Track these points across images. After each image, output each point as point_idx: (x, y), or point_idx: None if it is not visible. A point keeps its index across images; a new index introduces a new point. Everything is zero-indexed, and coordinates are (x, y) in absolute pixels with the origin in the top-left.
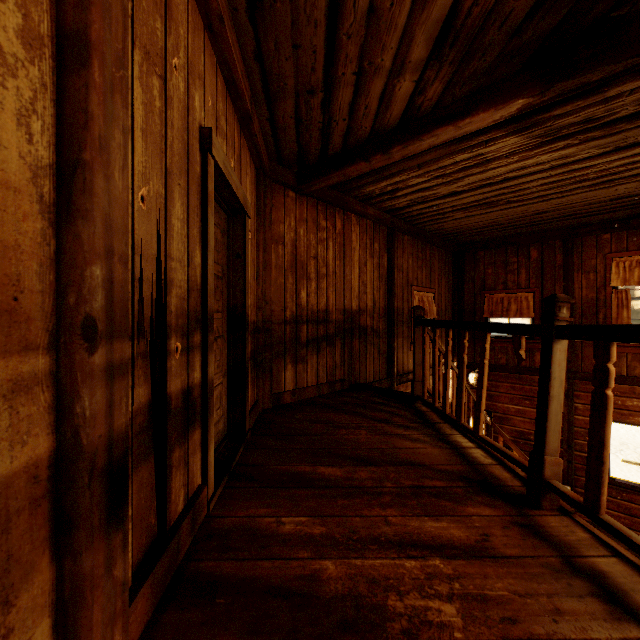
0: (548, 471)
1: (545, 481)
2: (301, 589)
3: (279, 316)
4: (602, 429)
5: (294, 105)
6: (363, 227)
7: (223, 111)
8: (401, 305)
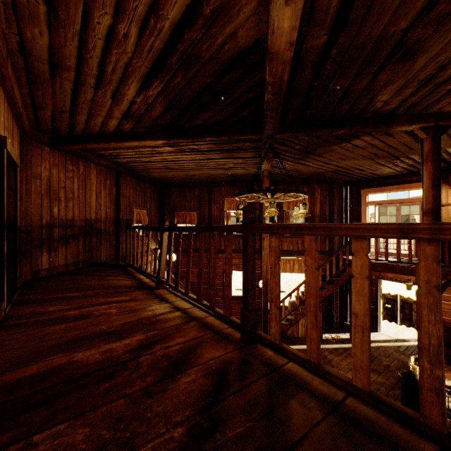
0: (161, 276)
1: (160, 279)
2: (60, 317)
3: (37, 223)
4: (170, 258)
5: (51, 113)
6: (99, 171)
7: (7, 117)
8: (125, 217)
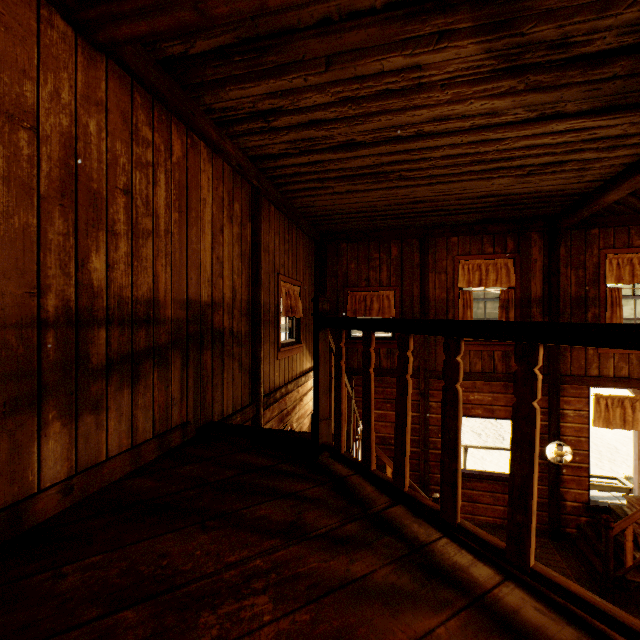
0: None
1: None
2: None
3: (20, 308)
4: None
5: None
6: (218, 171)
7: None
8: (267, 299)
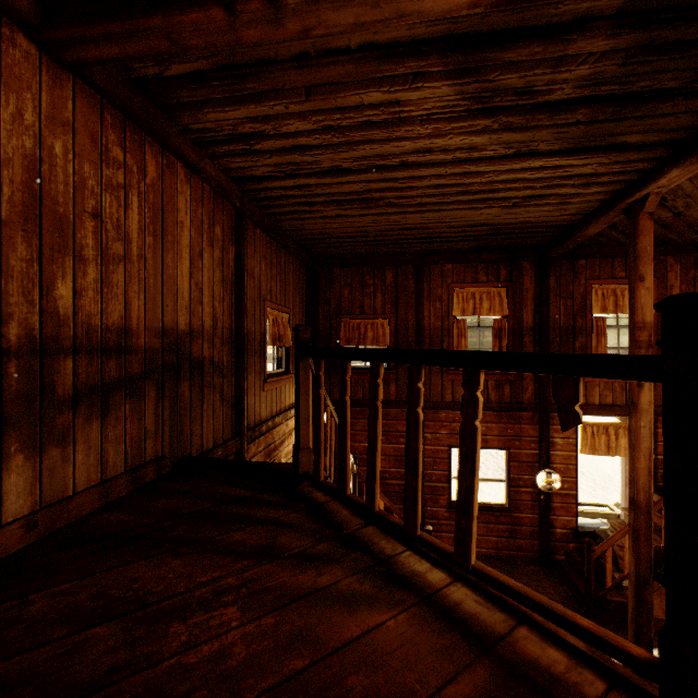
0: None
1: None
2: None
3: None
4: None
5: None
6: (197, 192)
7: None
8: (252, 327)
